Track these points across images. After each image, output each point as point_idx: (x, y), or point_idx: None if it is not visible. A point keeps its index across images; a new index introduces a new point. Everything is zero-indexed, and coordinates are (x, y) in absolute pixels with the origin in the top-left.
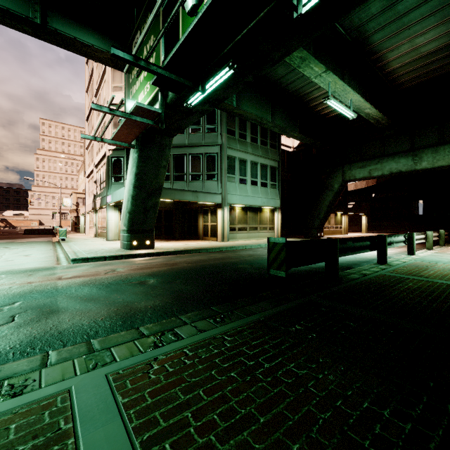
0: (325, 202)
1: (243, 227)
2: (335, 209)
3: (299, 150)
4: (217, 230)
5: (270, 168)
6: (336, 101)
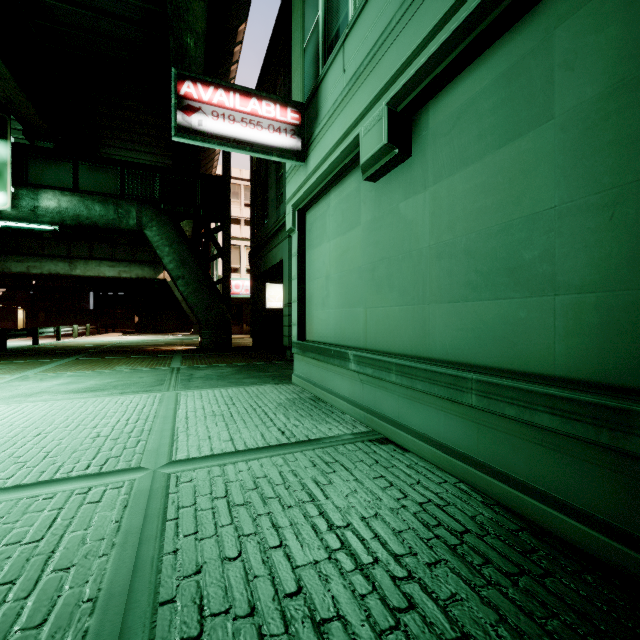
0: None
1: None
2: None
3: None
4: None
5: None
6: None
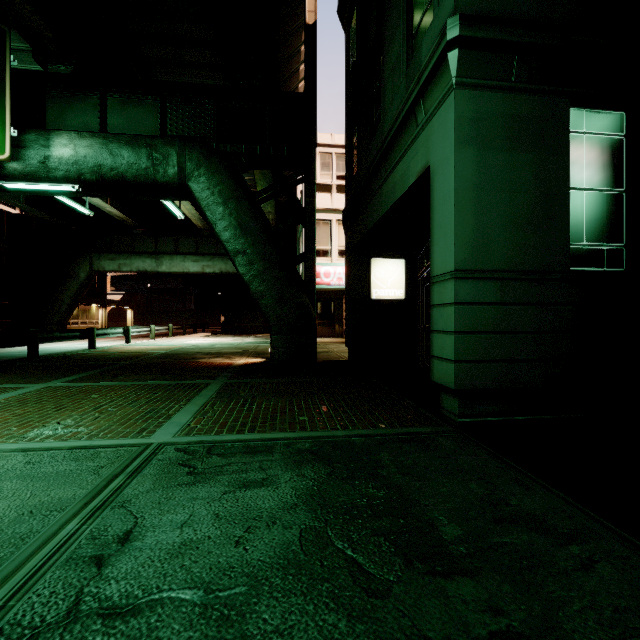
0: (68, 293)
1: None
2: (89, 301)
3: (31, 216)
4: None
5: None
6: (66, 198)
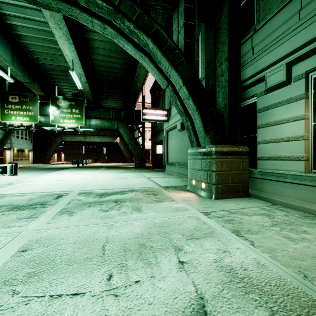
0: (53, 148)
1: (17, 159)
2: None
3: None
4: (6, 161)
5: (28, 131)
6: None
